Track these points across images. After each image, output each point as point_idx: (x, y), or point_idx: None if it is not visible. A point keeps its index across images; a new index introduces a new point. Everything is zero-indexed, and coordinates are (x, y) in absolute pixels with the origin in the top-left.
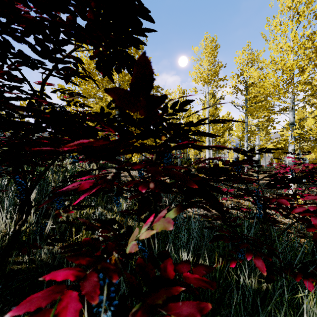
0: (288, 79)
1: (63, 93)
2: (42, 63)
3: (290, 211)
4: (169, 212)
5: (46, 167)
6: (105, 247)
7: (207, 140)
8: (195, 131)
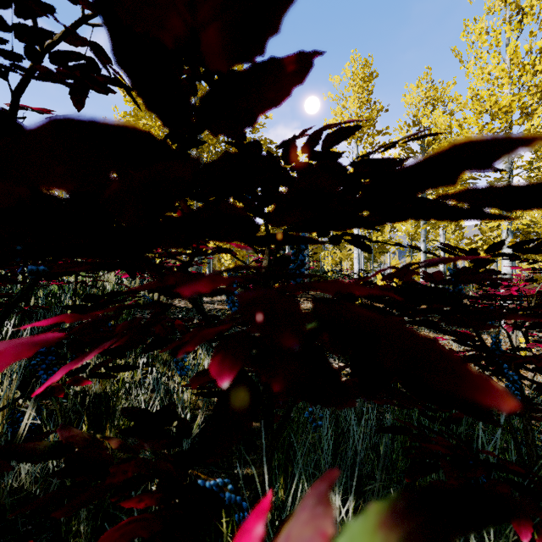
0: (502, 130)
1: None
2: None
3: None
4: (349, 527)
5: (23, 287)
6: None
7: None
8: None
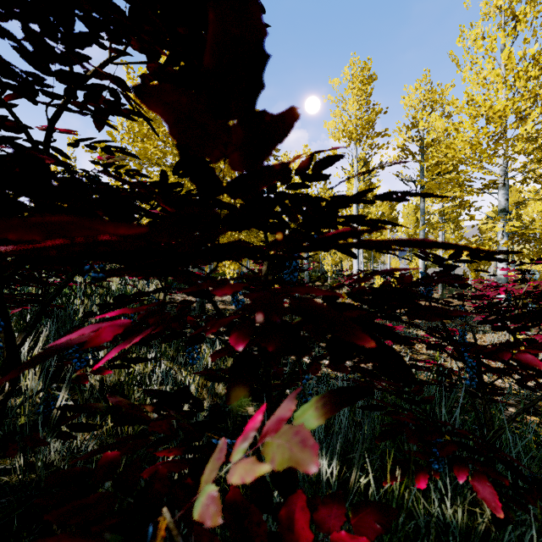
0: (496, 133)
1: (93, 149)
2: (40, 80)
3: (538, 376)
4: (303, 405)
5: (56, 288)
6: (147, 486)
7: (355, 239)
8: (348, 215)
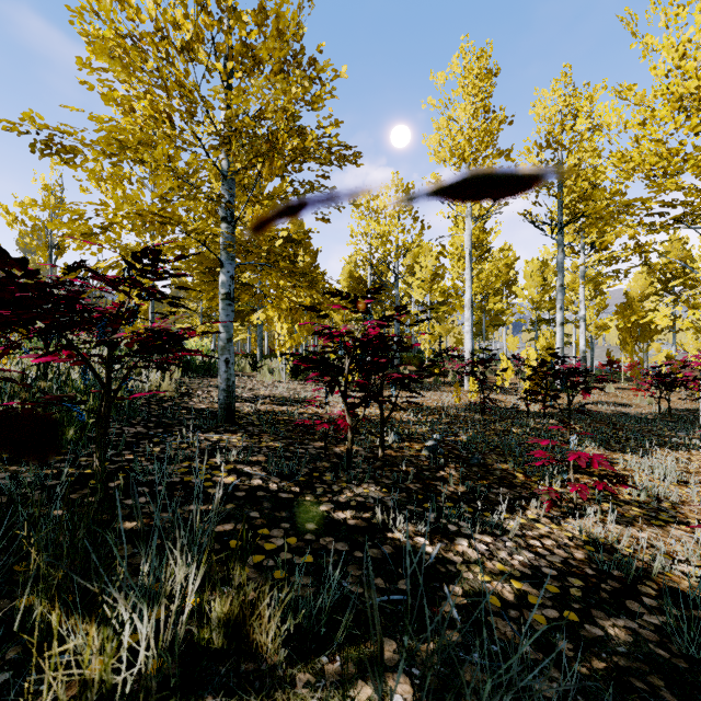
0: None
1: None
2: None
3: None
4: None
5: None
6: None
7: (468, 305)
8: None
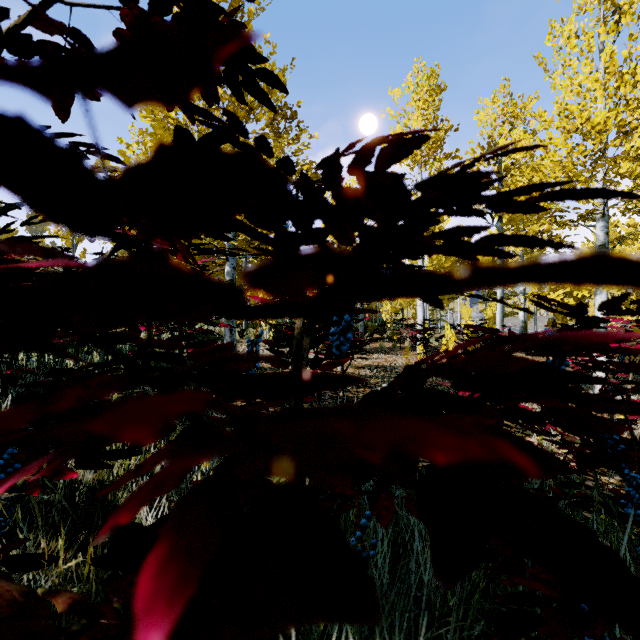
0: (595, 152)
1: None
2: None
3: None
4: None
5: None
6: None
7: None
8: (446, 230)
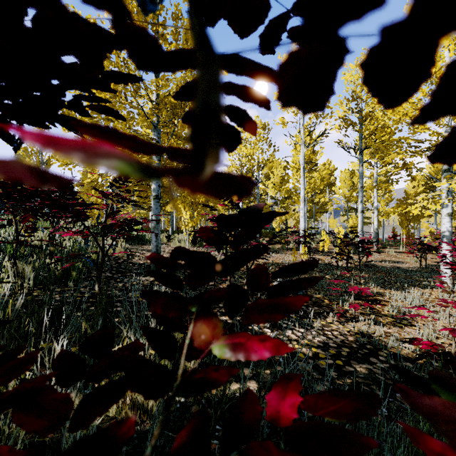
0: None
1: None
2: None
3: None
4: None
5: None
6: None
7: (302, 200)
8: None
